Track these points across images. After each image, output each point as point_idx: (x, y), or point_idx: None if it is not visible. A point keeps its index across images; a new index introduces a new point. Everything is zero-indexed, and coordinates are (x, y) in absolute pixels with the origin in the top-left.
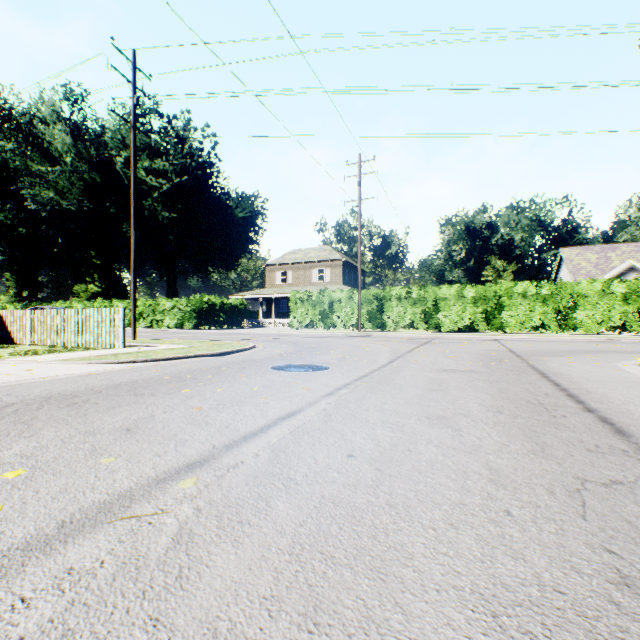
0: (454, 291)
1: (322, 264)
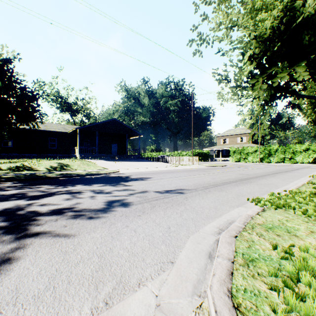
0: (303, 147)
1: (242, 135)
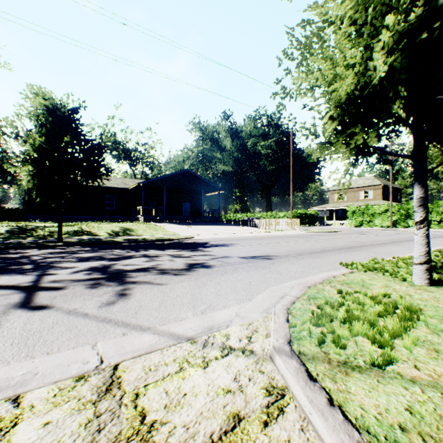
0: None
1: (366, 188)
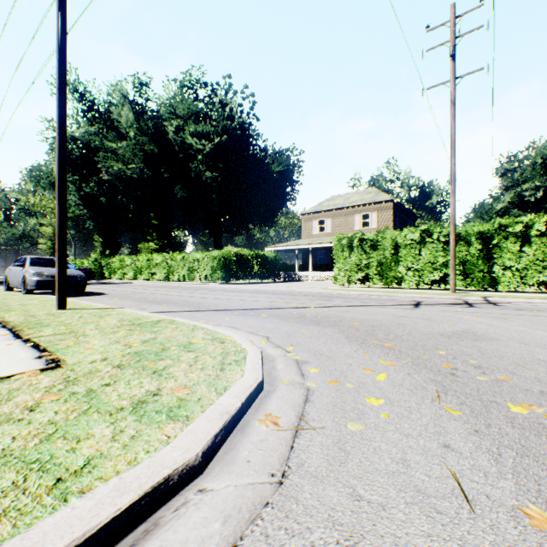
0: None
1: (366, 208)
